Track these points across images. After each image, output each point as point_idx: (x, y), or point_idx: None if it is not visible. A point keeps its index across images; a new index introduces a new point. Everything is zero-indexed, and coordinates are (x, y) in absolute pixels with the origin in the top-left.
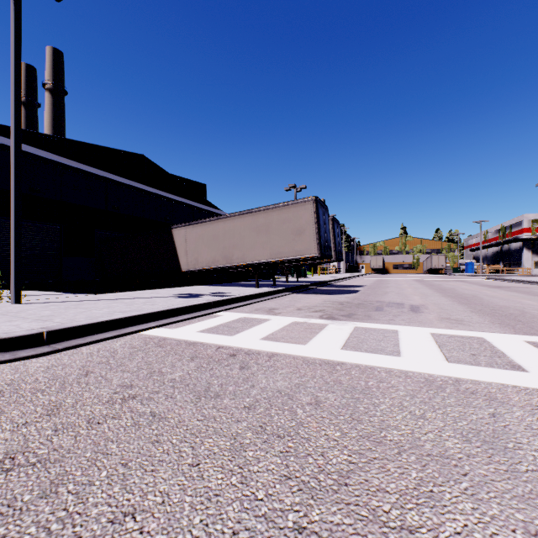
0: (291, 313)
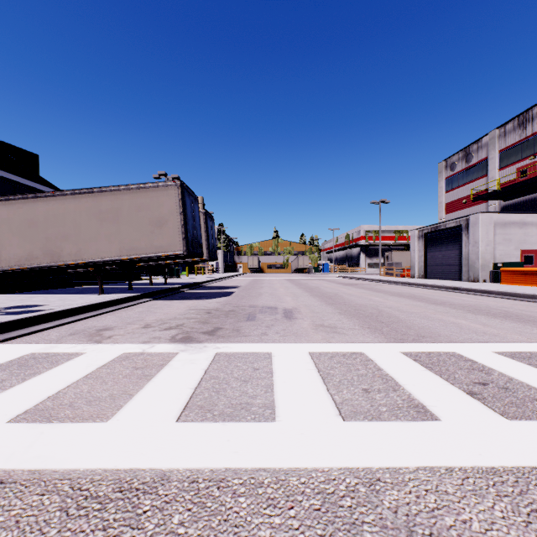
0: (128, 336)
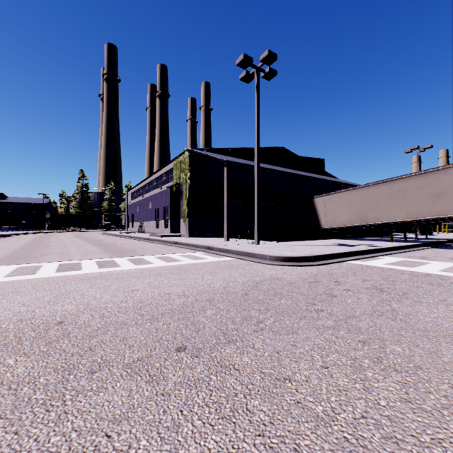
0: (446, 261)
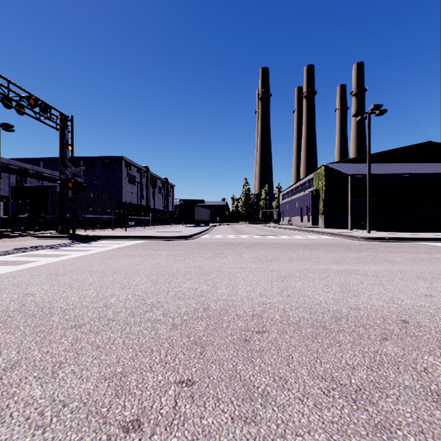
0: None
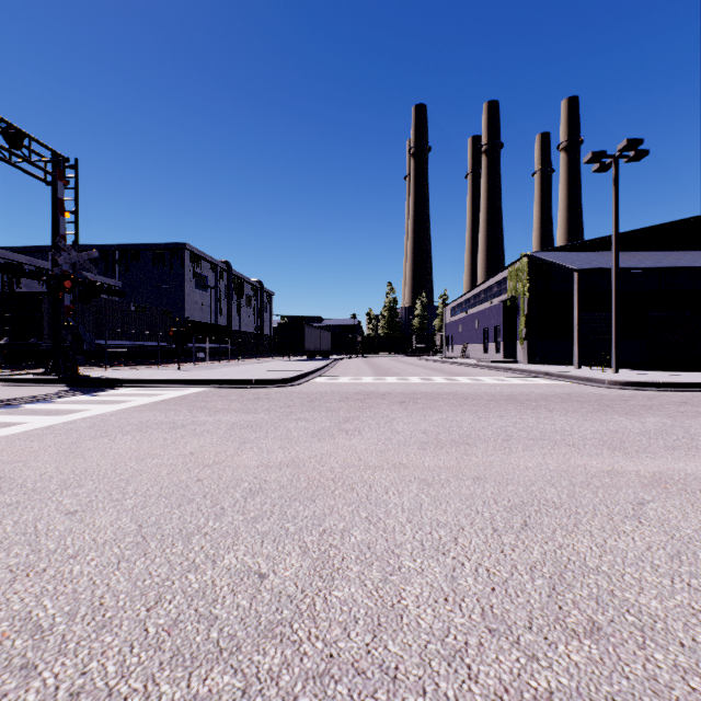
0: None
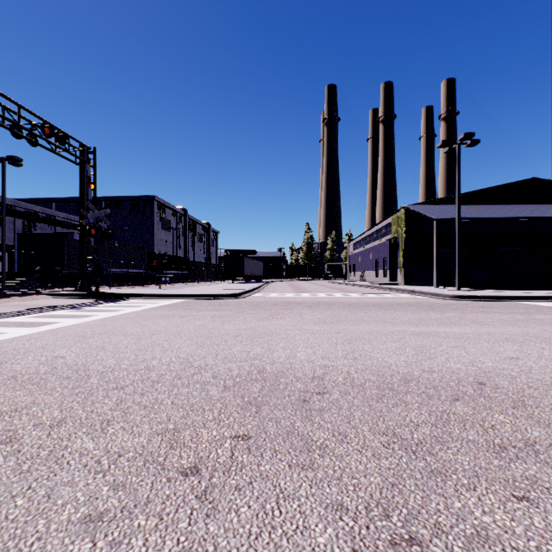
0: None
